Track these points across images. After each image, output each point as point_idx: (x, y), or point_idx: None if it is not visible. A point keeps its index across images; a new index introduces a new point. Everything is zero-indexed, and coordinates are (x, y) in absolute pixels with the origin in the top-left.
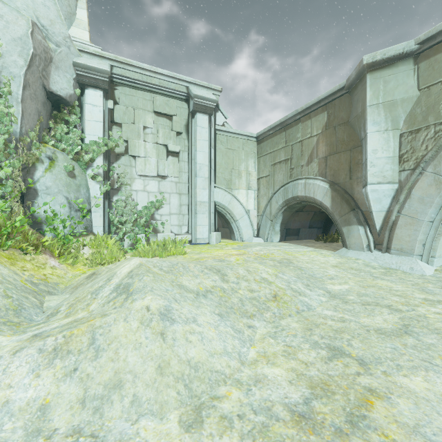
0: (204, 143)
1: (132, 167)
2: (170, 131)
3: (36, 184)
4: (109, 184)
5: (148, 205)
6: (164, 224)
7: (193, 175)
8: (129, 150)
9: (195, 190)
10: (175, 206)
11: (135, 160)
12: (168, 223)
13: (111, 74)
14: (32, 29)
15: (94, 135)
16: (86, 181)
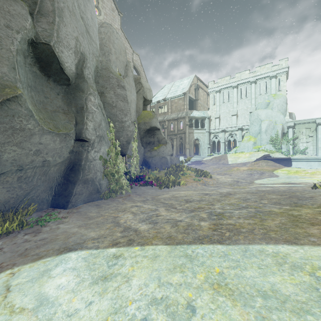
0: (320, 132)
1: (299, 141)
2: (309, 131)
3: (282, 147)
4: (293, 145)
5: (303, 149)
6: (307, 153)
7: (317, 141)
8: (298, 138)
9: (318, 144)
10: (311, 148)
11: (300, 139)
12: (309, 152)
13: (294, 124)
14: (282, 126)
15: (290, 137)
16: (289, 145)
